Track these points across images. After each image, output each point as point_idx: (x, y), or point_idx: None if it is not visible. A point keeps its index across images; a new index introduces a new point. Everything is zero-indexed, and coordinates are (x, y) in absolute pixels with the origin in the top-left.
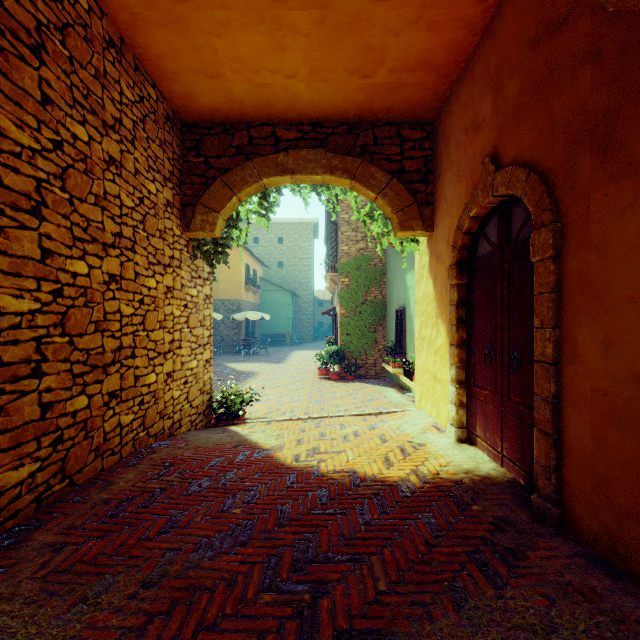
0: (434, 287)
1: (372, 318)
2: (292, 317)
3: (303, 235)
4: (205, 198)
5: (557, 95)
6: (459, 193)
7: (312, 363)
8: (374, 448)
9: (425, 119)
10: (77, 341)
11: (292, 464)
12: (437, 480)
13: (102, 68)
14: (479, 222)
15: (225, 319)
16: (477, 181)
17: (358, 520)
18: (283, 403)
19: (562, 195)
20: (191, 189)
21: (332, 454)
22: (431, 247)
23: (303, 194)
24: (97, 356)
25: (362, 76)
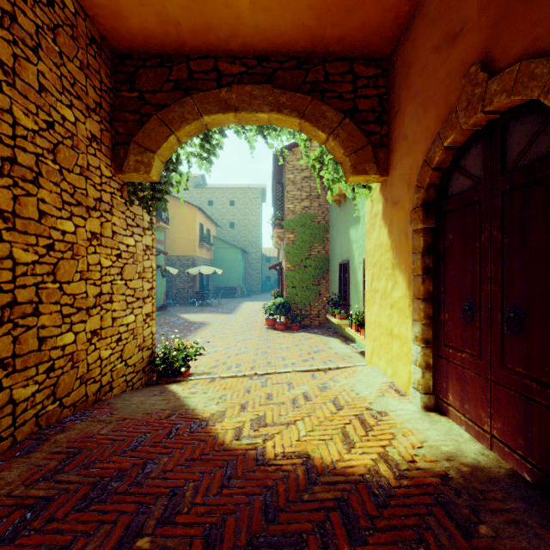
0: (389, 235)
1: (316, 272)
2: (242, 272)
3: (252, 199)
4: (139, 136)
5: None
6: (425, 124)
7: (260, 313)
8: (328, 418)
9: (380, 54)
10: None
11: (232, 443)
12: (415, 473)
13: None
14: (453, 154)
15: (181, 273)
16: (454, 103)
17: None
18: (230, 355)
19: None
20: (124, 127)
21: (280, 427)
22: (385, 193)
23: (248, 137)
24: None
25: None
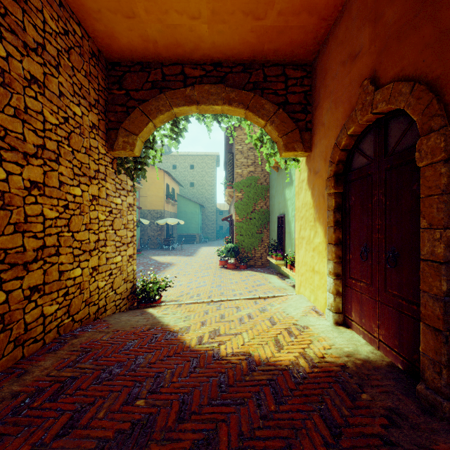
0: (312, 197)
1: (259, 223)
2: (200, 222)
3: (208, 164)
4: (126, 123)
5: (448, 4)
6: (336, 117)
7: (215, 256)
8: (265, 330)
9: (305, 61)
10: None
11: (196, 346)
12: (324, 364)
13: None
14: (355, 140)
15: (151, 224)
16: (354, 104)
17: (256, 413)
18: (192, 288)
19: None
20: (115, 116)
21: (230, 336)
22: (309, 165)
23: (206, 122)
24: (17, 255)
25: (255, 18)
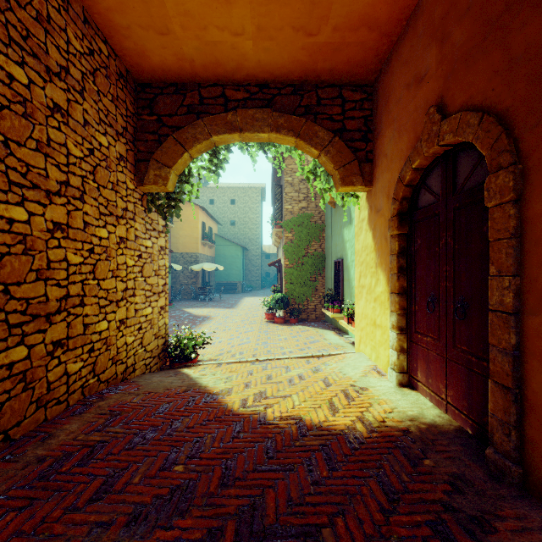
0: (373, 238)
1: (313, 269)
2: (243, 268)
3: (252, 198)
4: (158, 154)
5: (517, 29)
6: (400, 147)
7: (260, 308)
8: (319, 392)
9: (365, 81)
10: (14, 290)
11: (239, 410)
12: (384, 428)
13: (45, 12)
14: (421, 174)
15: (184, 270)
16: (420, 133)
17: (306, 479)
18: (233, 345)
19: (524, 134)
20: (145, 145)
21: (278, 399)
22: (370, 201)
23: (251, 152)
24: (39, 305)
25: (307, 34)
